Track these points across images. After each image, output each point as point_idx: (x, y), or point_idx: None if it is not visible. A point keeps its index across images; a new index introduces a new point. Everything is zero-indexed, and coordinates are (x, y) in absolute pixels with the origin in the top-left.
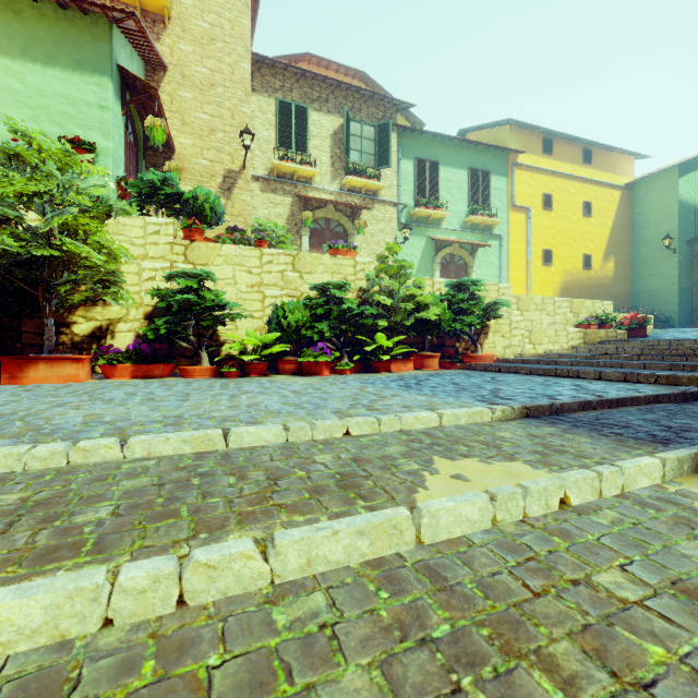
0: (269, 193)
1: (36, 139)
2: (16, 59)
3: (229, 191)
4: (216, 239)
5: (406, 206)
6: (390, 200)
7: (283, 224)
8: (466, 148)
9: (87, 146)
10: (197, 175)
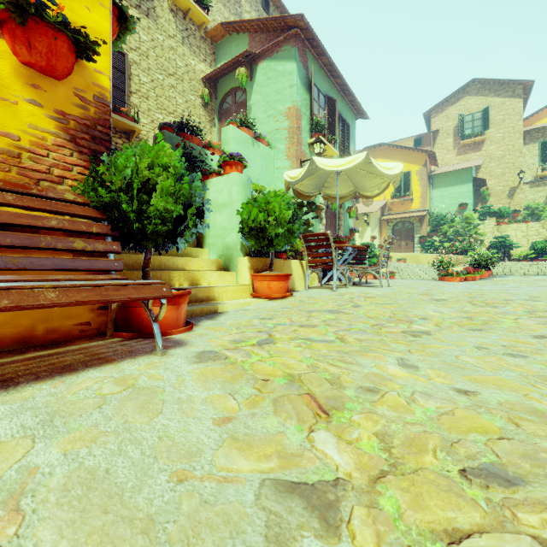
0: (534, 188)
1: (467, 216)
2: (446, 187)
3: (511, 196)
4: (508, 222)
5: None
6: None
7: (543, 200)
8: None
9: (466, 205)
10: (496, 193)
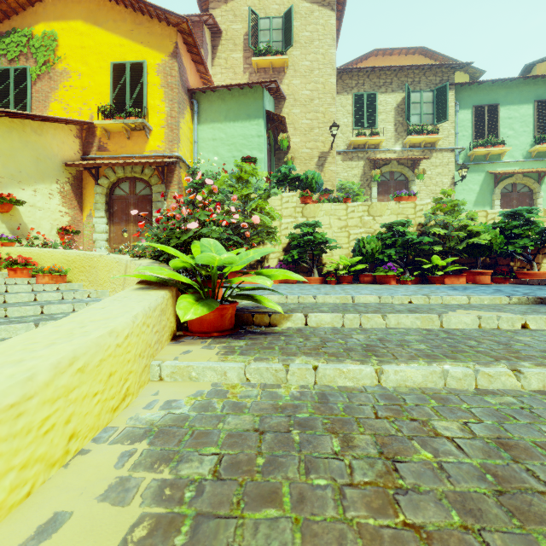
0: (348, 161)
1: (244, 167)
2: (223, 122)
3: (322, 166)
4: (318, 200)
5: (463, 149)
6: (448, 147)
7: (357, 181)
8: (530, 84)
9: (253, 160)
10: (303, 159)
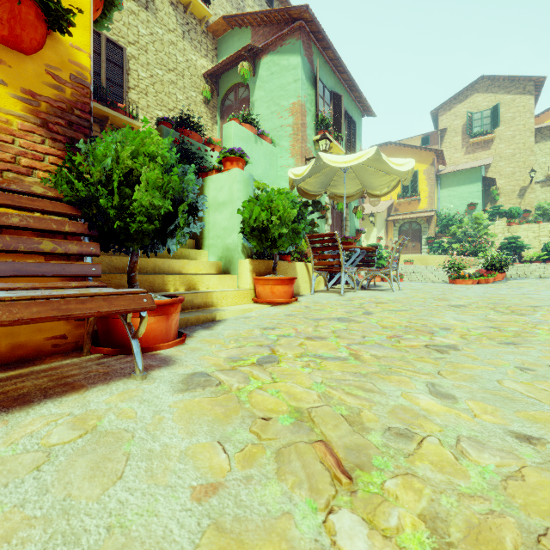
0: (546, 187)
1: (477, 216)
2: (455, 187)
3: (522, 195)
4: (519, 223)
5: None
6: None
7: None
8: None
9: (475, 205)
10: (506, 193)
